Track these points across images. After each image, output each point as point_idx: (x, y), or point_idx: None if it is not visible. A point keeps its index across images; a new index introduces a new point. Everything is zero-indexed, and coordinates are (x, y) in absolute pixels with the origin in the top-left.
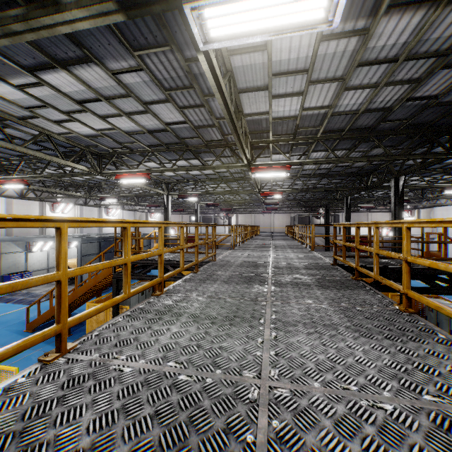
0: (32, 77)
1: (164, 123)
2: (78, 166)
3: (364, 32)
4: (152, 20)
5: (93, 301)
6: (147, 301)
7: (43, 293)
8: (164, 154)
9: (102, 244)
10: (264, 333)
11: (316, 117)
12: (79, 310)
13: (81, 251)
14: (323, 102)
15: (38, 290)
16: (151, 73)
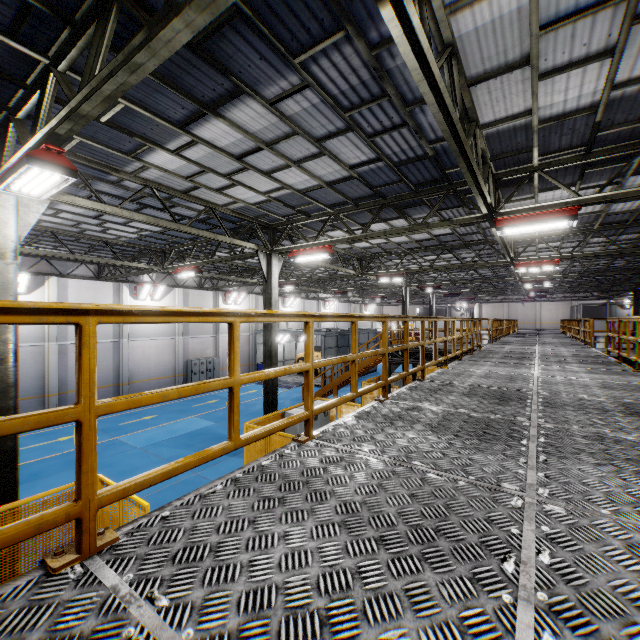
0: (361, 227)
1: (433, 236)
2: (350, 271)
3: (615, 184)
4: (456, 200)
5: (365, 381)
6: (457, 361)
7: (291, 381)
8: (418, 253)
9: (338, 338)
10: (534, 370)
11: (587, 217)
12: (331, 396)
13: (325, 344)
14: (592, 209)
15: (285, 379)
16: (441, 216)
